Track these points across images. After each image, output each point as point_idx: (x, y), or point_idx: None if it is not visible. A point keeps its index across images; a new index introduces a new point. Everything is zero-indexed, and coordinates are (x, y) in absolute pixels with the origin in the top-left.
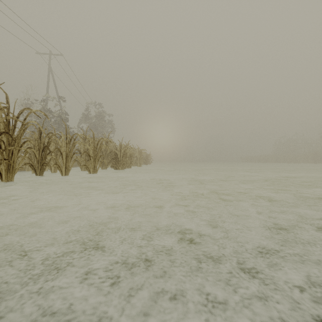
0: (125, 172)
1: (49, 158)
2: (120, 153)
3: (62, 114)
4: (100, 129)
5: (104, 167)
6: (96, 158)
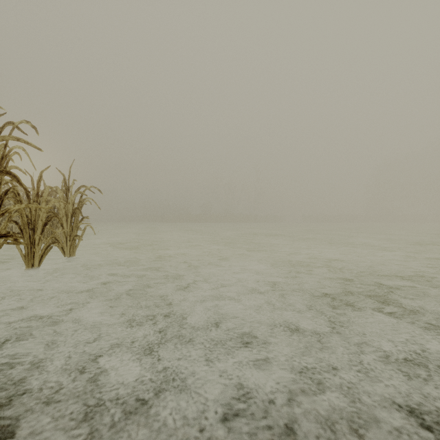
0: None
1: None
2: None
3: None
4: None
5: None
6: None
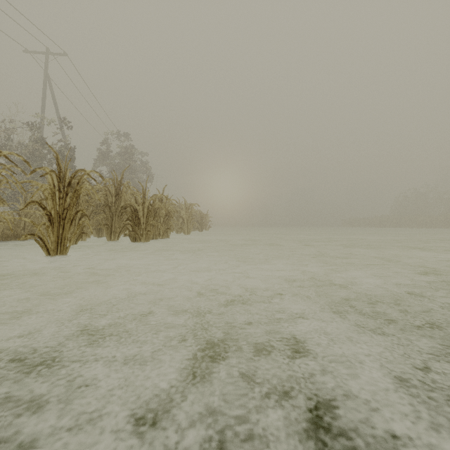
0: (158, 246)
1: (2, 218)
2: (143, 208)
3: (61, 148)
4: (130, 174)
5: (114, 237)
6: (67, 218)
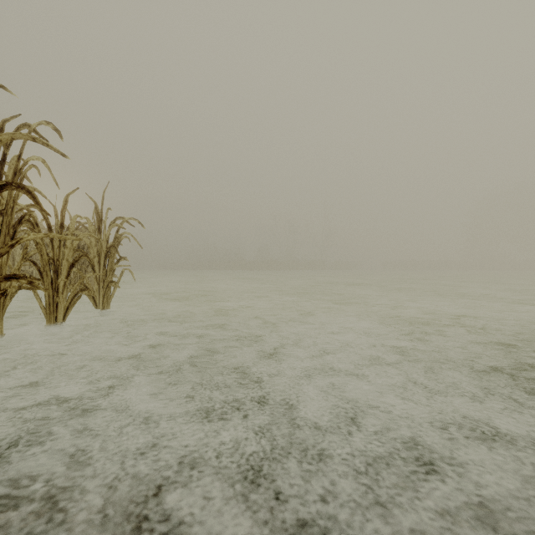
0: None
1: None
2: None
3: None
4: None
5: None
6: None
